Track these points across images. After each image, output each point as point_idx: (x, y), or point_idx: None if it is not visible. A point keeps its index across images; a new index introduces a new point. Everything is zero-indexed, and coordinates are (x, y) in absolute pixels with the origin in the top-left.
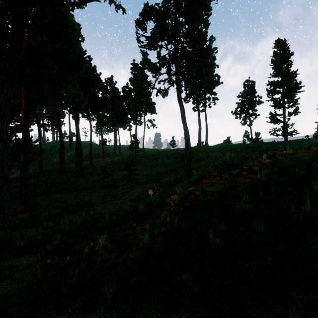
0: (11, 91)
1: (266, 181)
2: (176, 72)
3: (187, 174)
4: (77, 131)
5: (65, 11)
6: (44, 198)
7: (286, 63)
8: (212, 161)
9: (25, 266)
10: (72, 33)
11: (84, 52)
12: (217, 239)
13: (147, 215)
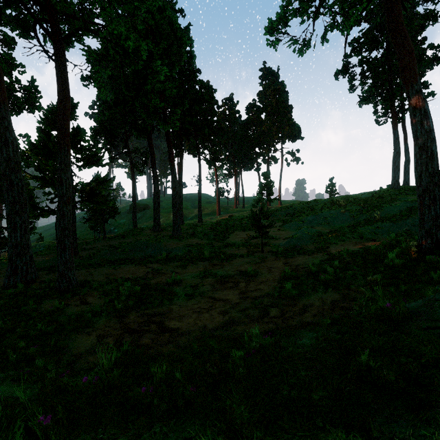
0: None
1: None
2: None
3: (424, 233)
4: (170, 163)
5: None
6: (108, 270)
7: None
8: None
9: None
10: None
11: (182, 31)
12: None
13: None
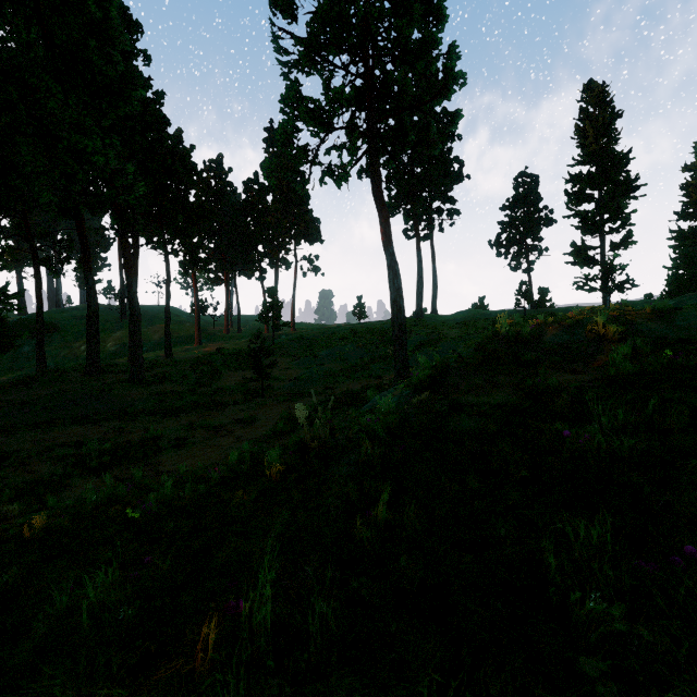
0: None
1: (634, 375)
2: (368, 126)
3: (396, 373)
4: (127, 273)
5: None
6: (33, 435)
7: (608, 134)
8: (452, 347)
9: None
10: (102, 6)
11: (145, 81)
12: None
13: (289, 481)
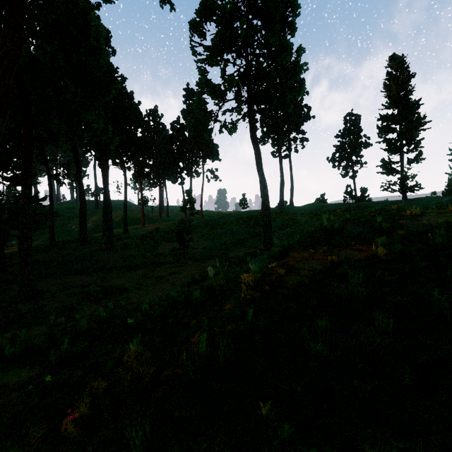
0: (2, 120)
1: (385, 254)
2: (248, 98)
3: (265, 246)
4: (104, 185)
5: (86, 5)
6: (55, 281)
7: (405, 89)
8: (301, 228)
9: (12, 386)
10: (96, 38)
11: (115, 70)
12: (316, 344)
13: (206, 306)
